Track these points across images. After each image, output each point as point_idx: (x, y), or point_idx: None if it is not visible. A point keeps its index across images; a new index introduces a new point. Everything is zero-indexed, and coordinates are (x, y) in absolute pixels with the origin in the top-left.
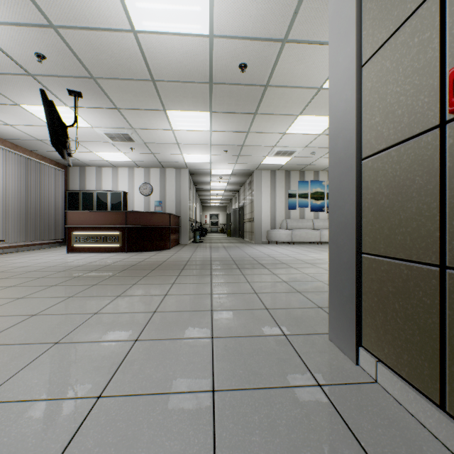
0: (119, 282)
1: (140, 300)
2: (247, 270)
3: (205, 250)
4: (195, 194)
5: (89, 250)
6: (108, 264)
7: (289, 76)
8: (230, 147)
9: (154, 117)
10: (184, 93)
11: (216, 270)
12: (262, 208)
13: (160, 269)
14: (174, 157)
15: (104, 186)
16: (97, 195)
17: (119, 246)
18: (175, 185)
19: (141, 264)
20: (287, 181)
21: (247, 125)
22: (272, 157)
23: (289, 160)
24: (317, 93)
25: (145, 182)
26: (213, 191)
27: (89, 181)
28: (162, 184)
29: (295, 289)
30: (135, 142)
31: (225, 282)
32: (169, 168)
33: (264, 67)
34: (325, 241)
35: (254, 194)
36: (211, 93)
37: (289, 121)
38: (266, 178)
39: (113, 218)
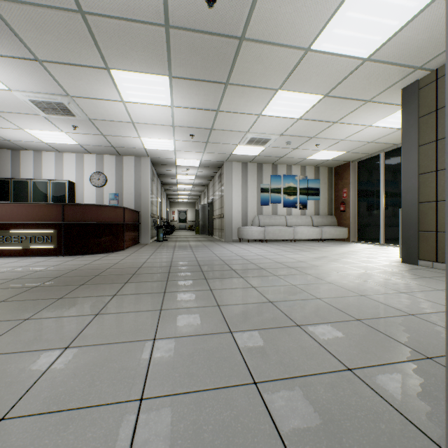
0: (2, 316)
1: (1, 370)
2: (217, 281)
3: (167, 250)
4: (160, 187)
5: (9, 254)
6: (20, 275)
7: (272, 24)
8: (196, 131)
9: (96, 79)
10: (131, 40)
11: (173, 283)
12: (233, 203)
13: (93, 283)
14: (130, 142)
15: (45, 175)
16: (34, 185)
17: (53, 248)
18: (134, 175)
19: (70, 275)
20: (259, 175)
21: (216, 100)
22: (244, 145)
23: (262, 151)
24: (303, 57)
25: (97, 171)
26: (181, 186)
27: (25, 168)
28: (119, 174)
29: (290, 317)
30: (77, 116)
31: (183, 307)
32: (126, 156)
33: (240, 4)
34: (299, 239)
35: (224, 188)
36: (168, 44)
37: (266, 98)
38: (237, 170)
39: (44, 212)
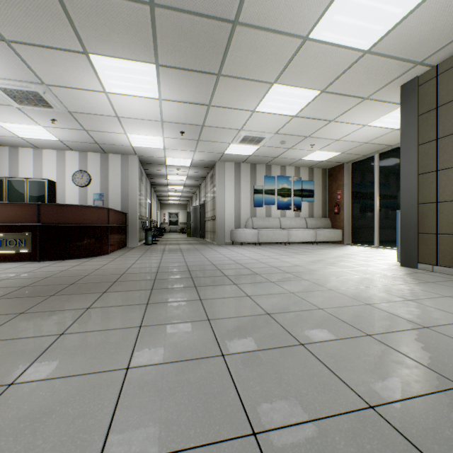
0: None
1: None
2: (208, 290)
3: (155, 254)
4: (149, 188)
5: None
6: None
7: (268, 6)
8: (187, 128)
9: (73, 65)
10: (112, 20)
11: (158, 292)
12: (226, 204)
13: (66, 293)
14: (116, 138)
15: (22, 173)
16: (9, 183)
17: (27, 252)
18: (121, 175)
19: (40, 284)
20: (253, 176)
21: (208, 93)
22: (237, 144)
23: (256, 150)
24: (300, 47)
25: (81, 170)
26: (171, 187)
27: None
28: (104, 173)
29: (292, 334)
30: (54, 108)
31: (168, 323)
32: (112, 153)
33: None
34: (293, 241)
35: (216, 189)
36: (153, 26)
37: (261, 92)
38: (230, 171)
39: (17, 213)
